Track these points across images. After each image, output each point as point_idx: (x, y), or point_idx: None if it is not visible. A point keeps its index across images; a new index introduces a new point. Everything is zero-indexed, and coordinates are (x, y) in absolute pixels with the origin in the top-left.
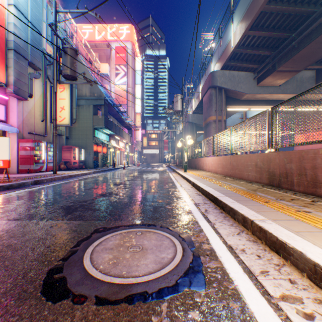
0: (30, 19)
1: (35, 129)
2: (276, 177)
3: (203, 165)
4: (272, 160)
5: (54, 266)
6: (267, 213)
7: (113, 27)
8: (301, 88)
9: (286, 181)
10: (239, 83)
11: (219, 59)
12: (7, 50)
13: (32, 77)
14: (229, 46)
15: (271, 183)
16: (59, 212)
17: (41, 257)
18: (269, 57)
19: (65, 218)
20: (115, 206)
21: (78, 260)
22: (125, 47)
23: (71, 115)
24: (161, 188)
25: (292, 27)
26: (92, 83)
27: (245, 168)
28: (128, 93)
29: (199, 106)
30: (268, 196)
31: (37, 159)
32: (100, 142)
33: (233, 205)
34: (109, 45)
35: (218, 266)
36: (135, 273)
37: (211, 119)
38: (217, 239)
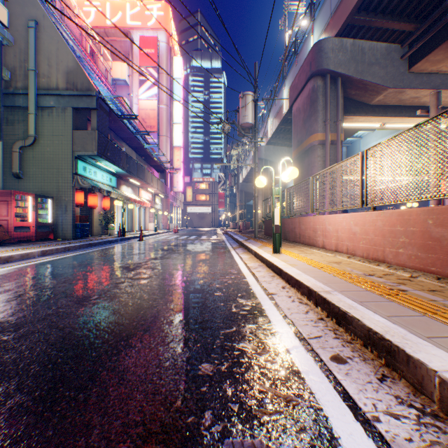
0: None
1: None
2: None
3: (311, 234)
4: None
5: None
6: None
7: (136, 6)
8: None
9: None
10: (374, 66)
11: (333, 14)
12: None
13: None
14: None
15: None
16: None
17: None
18: None
19: None
20: None
21: None
22: (155, 37)
23: None
24: None
25: None
26: None
27: None
28: (161, 114)
29: (280, 131)
30: None
31: None
32: (88, 184)
33: None
34: (128, 32)
35: None
36: None
37: (315, 140)
38: None
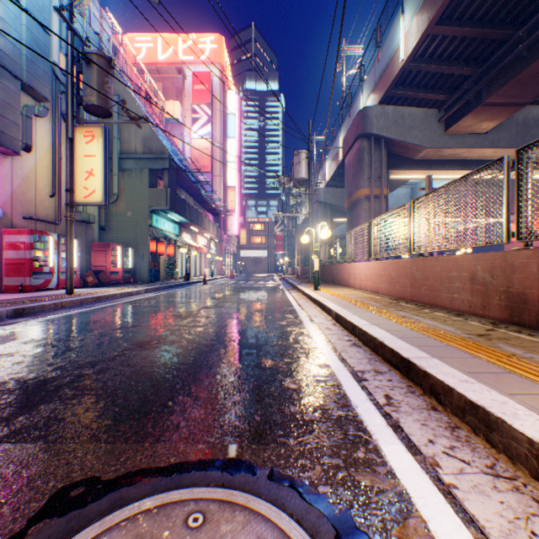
0: (25, 3)
1: (38, 210)
2: (531, 307)
3: (348, 278)
4: (518, 267)
5: None
6: None
7: (188, 40)
8: (524, 138)
9: None
10: (413, 129)
11: (376, 85)
12: None
13: (32, 114)
14: (396, 59)
15: (517, 320)
16: (2, 403)
17: None
18: (469, 78)
19: None
20: (159, 380)
21: None
22: (209, 72)
23: (105, 186)
24: (272, 326)
25: (517, 18)
26: (140, 121)
27: (445, 284)
28: (214, 153)
29: (338, 174)
30: (537, 357)
31: (40, 266)
32: (161, 235)
33: (476, 394)
34: (181, 69)
35: None
36: None
37: (361, 195)
38: None
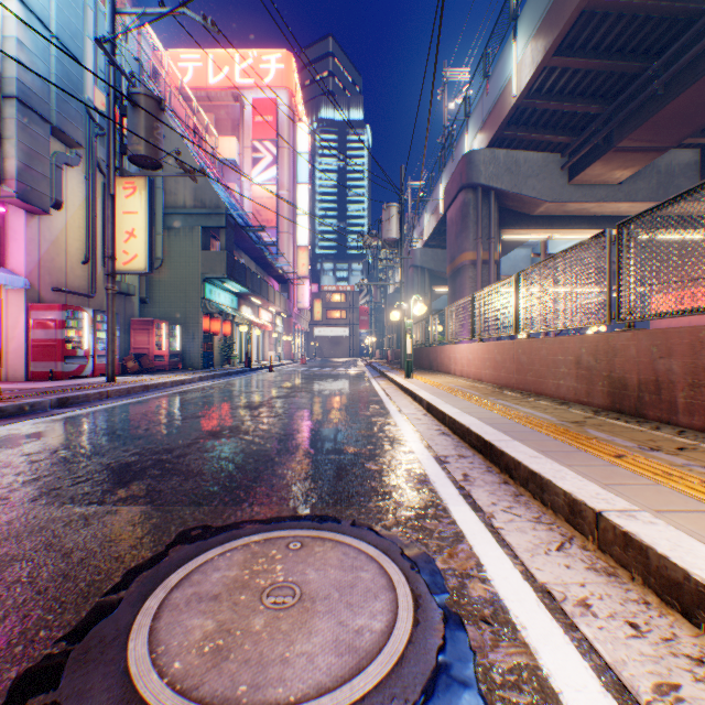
0: (56, 30)
1: (69, 280)
2: (630, 392)
3: (447, 363)
4: (619, 350)
5: (38, 665)
6: (632, 490)
7: (247, 58)
8: (668, 190)
9: (657, 402)
10: (529, 178)
11: (484, 123)
12: (2, 98)
13: (62, 163)
14: (508, 94)
15: (618, 407)
16: (98, 480)
17: (9, 630)
18: (597, 117)
19: (108, 499)
20: (242, 463)
21: (114, 641)
22: (274, 100)
23: (150, 250)
24: (354, 416)
25: (652, 48)
26: (196, 175)
27: (551, 369)
28: (281, 203)
29: (439, 232)
30: (617, 439)
31: (73, 348)
32: (217, 310)
33: (538, 465)
34: (238, 95)
35: (522, 665)
36: (276, 692)
37: (466, 260)
38: (506, 566)
